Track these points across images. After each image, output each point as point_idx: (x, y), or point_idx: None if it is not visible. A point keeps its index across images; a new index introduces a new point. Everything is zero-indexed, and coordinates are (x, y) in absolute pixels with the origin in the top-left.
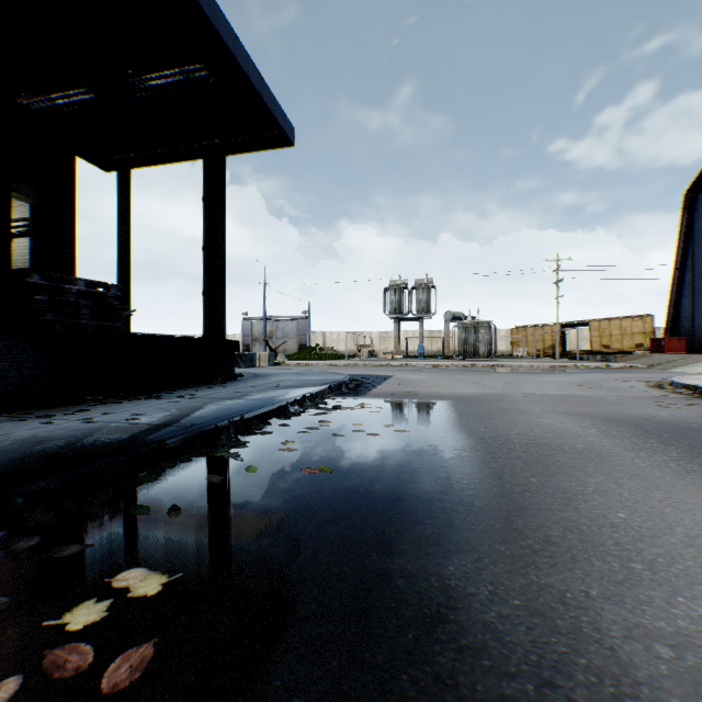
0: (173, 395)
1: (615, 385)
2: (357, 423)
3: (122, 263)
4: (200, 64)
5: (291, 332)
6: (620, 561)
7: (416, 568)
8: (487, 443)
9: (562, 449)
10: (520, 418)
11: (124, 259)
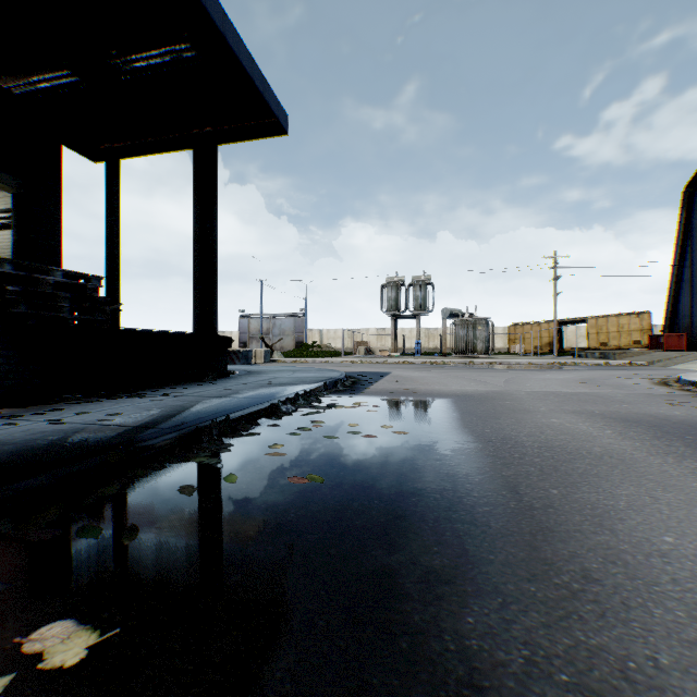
0: (159, 393)
1: (620, 382)
2: (352, 424)
3: (110, 256)
4: (187, 43)
5: (288, 330)
6: (685, 607)
7: (424, 620)
8: (495, 446)
9: (579, 453)
10: (527, 418)
11: (112, 252)
